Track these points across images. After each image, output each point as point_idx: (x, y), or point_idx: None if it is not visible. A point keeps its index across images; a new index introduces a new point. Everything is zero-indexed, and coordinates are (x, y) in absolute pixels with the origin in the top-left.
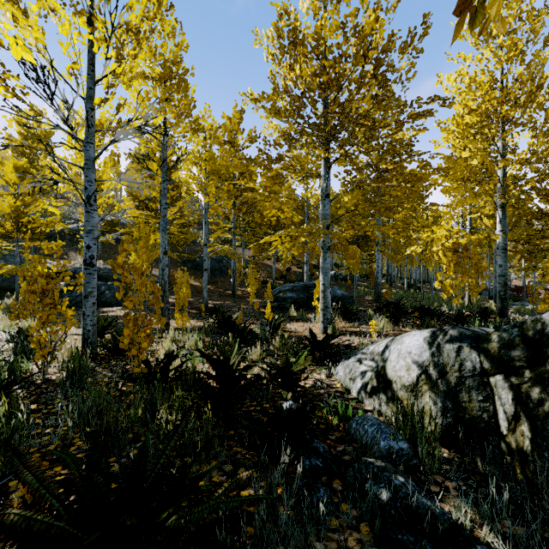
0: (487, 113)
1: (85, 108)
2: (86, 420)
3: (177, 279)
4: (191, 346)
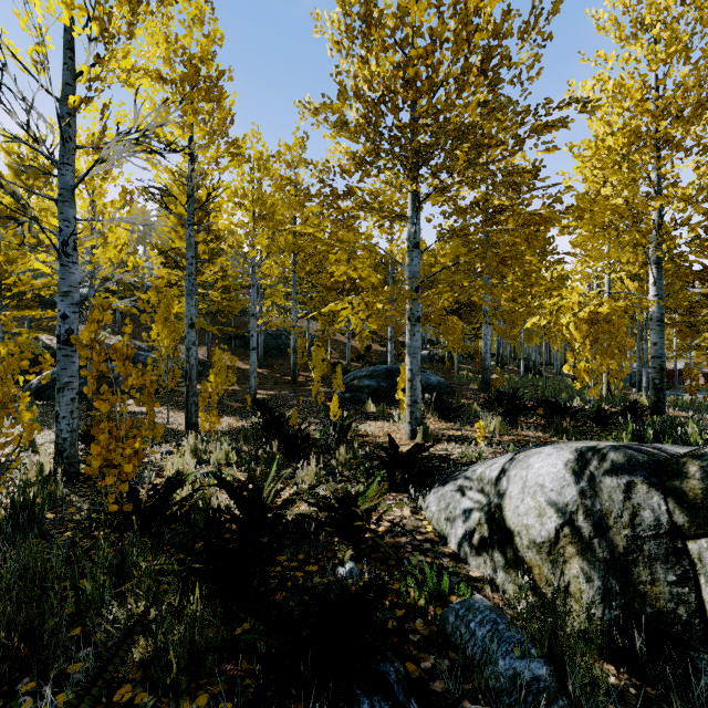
0: (638, 132)
1: (59, 113)
2: (5, 604)
3: (215, 361)
4: (220, 459)
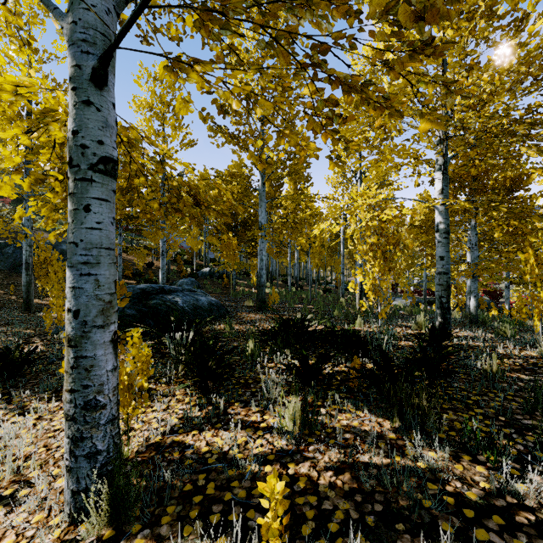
0: None
1: None
2: None
3: None
4: None
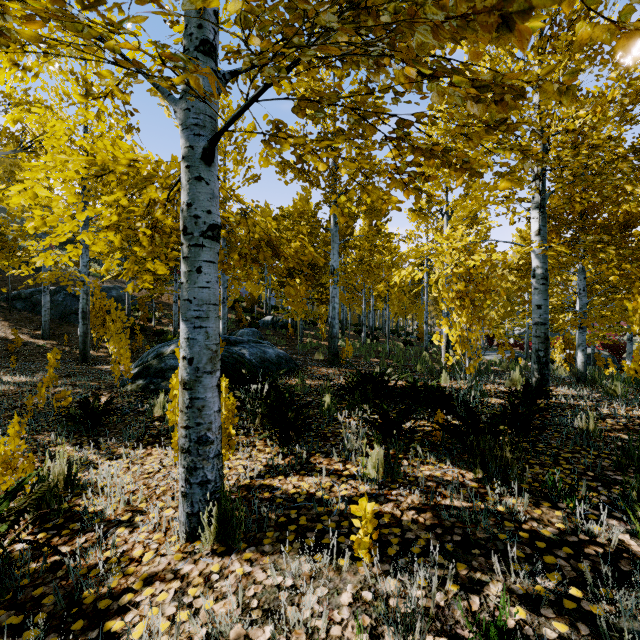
0: None
1: None
2: None
3: None
4: None
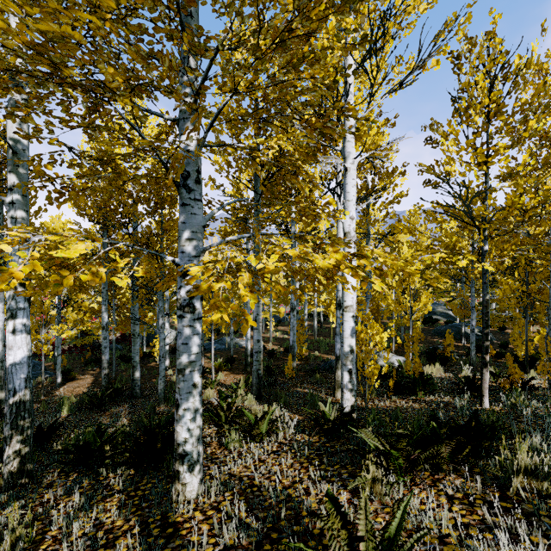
0: None
1: None
2: None
3: None
4: None
